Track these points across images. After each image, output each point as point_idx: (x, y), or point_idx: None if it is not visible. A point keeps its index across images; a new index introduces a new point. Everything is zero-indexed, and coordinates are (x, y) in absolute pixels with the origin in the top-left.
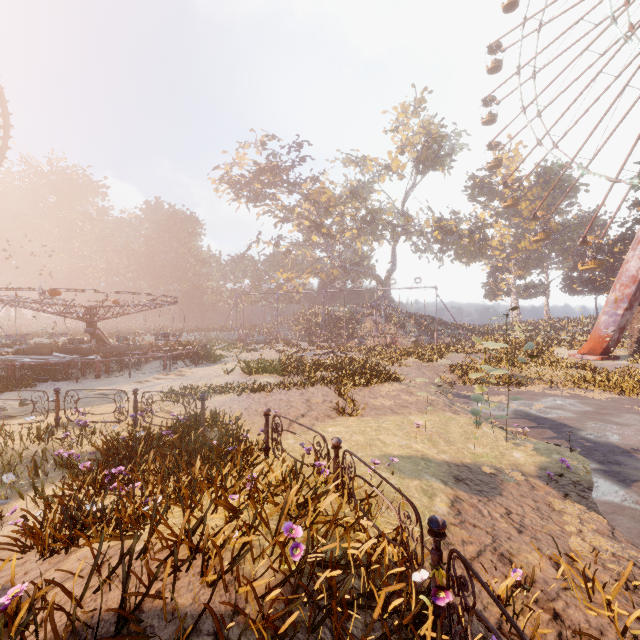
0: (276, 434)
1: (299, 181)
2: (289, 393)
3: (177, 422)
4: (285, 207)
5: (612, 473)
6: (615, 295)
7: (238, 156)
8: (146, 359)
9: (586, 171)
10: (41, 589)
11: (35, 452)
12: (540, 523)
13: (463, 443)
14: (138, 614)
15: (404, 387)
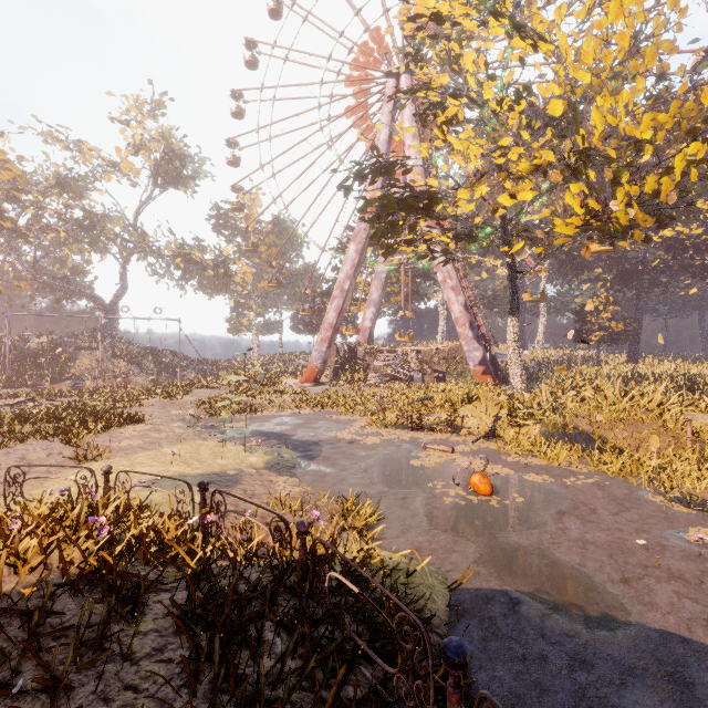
0: None
1: None
2: None
3: None
4: None
5: (307, 456)
6: (321, 337)
7: None
8: None
9: (306, 236)
10: None
11: None
12: (264, 491)
13: (213, 460)
14: None
15: (151, 426)
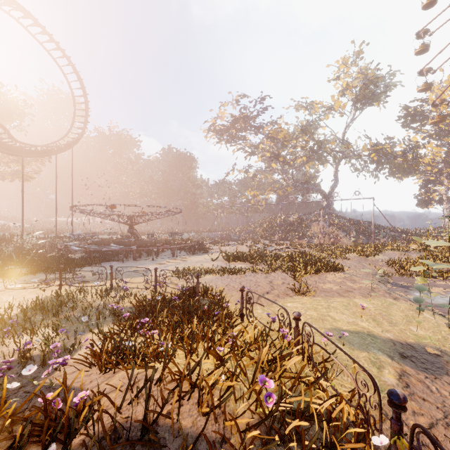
0: (248, 305)
1: (262, 125)
2: (256, 276)
3: (181, 291)
4: (252, 144)
5: None
6: None
7: (220, 112)
8: (162, 249)
9: None
10: (98, 395)
11: (99, 304)
12: None
13: (405, 325)
14: (155, 426)
15: (347, 276)
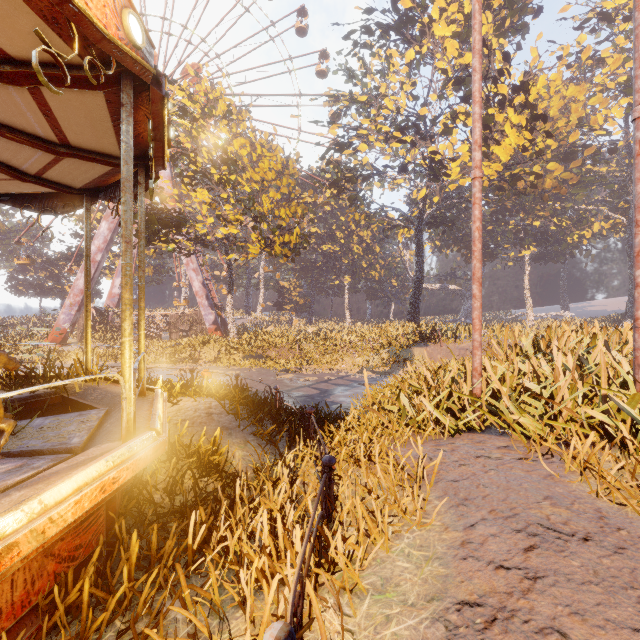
0: None
1: None
2: None
3: None
4: None
5: None
6: (71, 301)
7: None
8: None
9: None
10: None
11: None
12: None
13: None
14: None
15: None
